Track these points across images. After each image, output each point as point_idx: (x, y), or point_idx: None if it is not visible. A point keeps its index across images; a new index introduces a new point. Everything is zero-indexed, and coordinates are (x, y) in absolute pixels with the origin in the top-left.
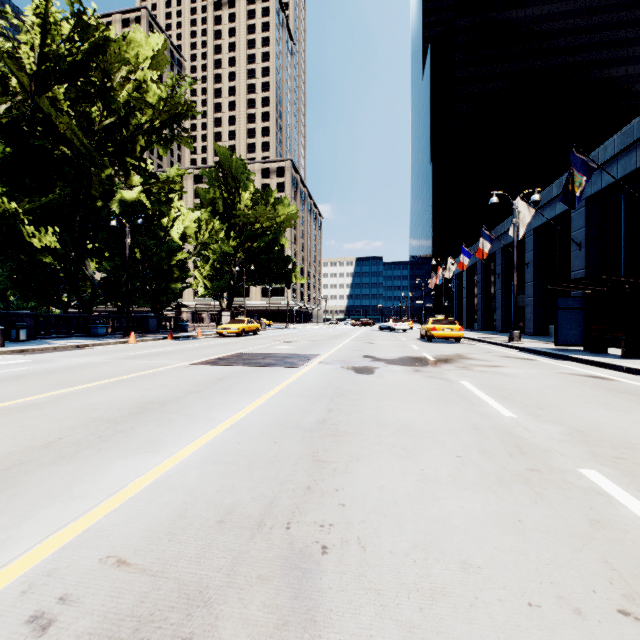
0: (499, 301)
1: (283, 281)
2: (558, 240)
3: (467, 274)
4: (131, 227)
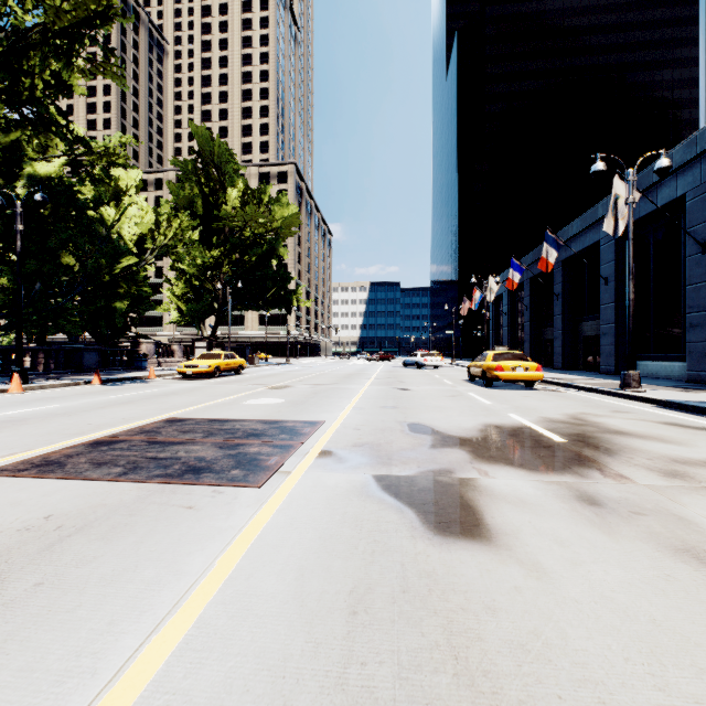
0: (558, 329)
1: (282, 304)
2: (653, 245)
3: (509, 297)
4: (52, 219)
